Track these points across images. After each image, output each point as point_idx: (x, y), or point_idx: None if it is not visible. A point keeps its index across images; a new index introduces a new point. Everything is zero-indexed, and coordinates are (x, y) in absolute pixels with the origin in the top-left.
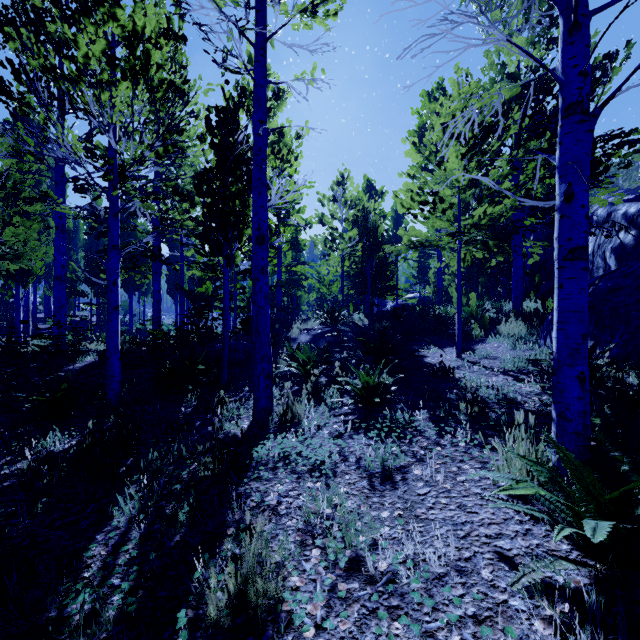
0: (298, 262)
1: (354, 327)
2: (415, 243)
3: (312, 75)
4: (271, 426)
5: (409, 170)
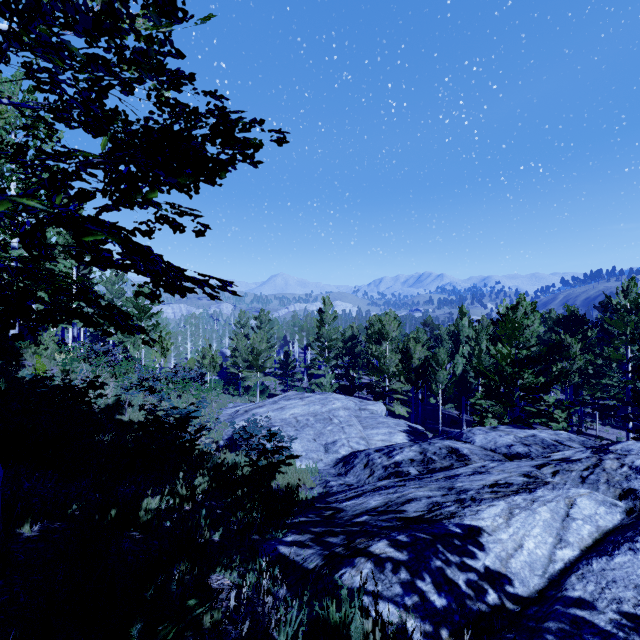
0: None
1: None
2: None
3: None
4: None
5: None
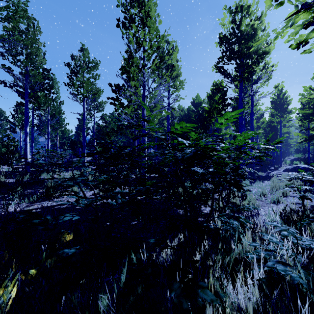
0: (288, 138)
1: (305, 157)
2: (310, 143)
3: (288, 124)
4: (282, 166)
5: (311, 129)
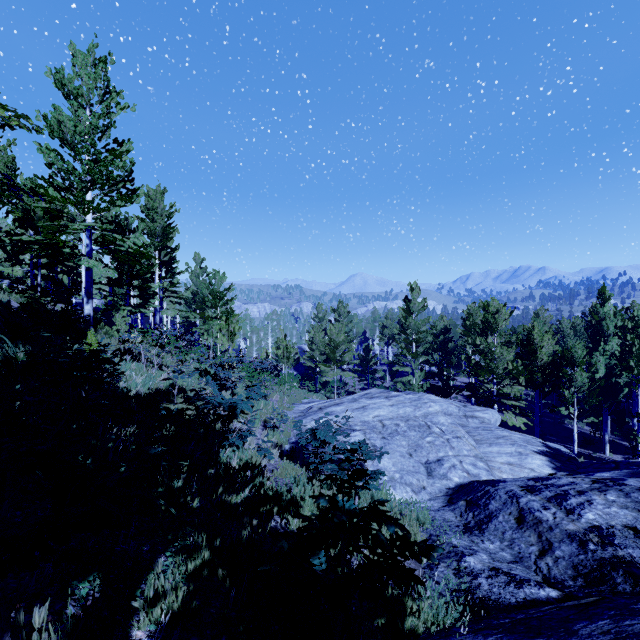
0: None
1: None
2: None
3: None
4: None
5: None
